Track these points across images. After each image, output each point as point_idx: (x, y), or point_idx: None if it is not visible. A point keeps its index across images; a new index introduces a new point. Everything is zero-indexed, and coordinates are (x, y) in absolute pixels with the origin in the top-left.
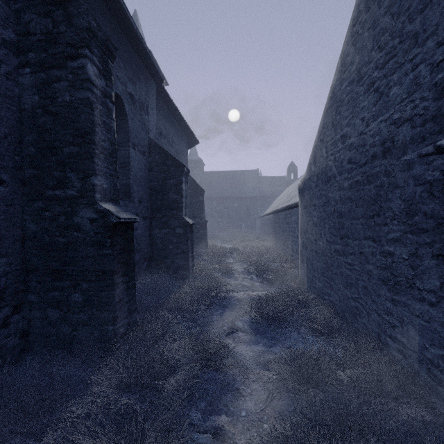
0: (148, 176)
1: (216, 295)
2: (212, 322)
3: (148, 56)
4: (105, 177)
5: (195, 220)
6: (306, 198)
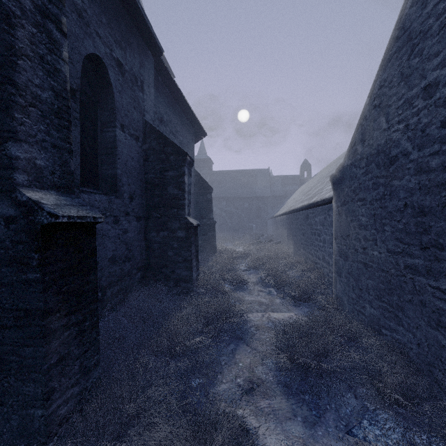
0: (142, 167)
1: (227, 320)
2: (221, 367)
3: (140, 15)
4: (42, 147)
5: (202, 221)
6: (346, 191)
